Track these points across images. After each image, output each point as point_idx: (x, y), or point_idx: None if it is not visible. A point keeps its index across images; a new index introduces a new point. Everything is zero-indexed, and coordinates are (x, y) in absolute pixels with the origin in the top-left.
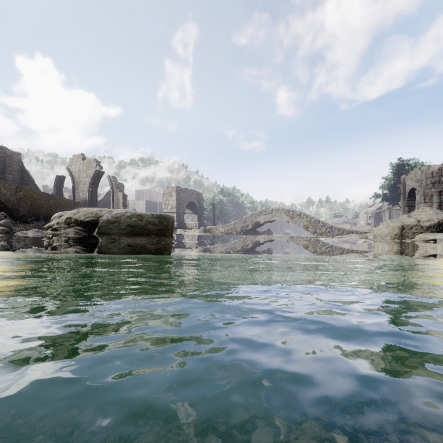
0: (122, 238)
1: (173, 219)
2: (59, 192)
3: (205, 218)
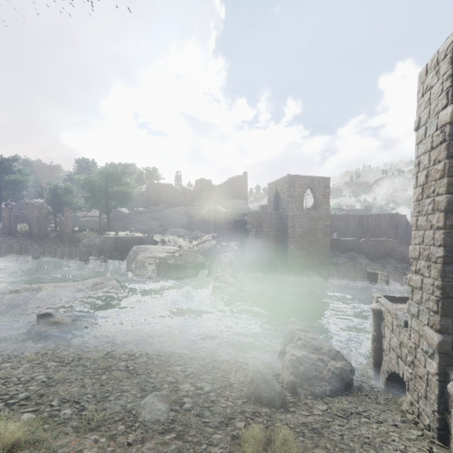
0: None
1: None
2: None
3: None
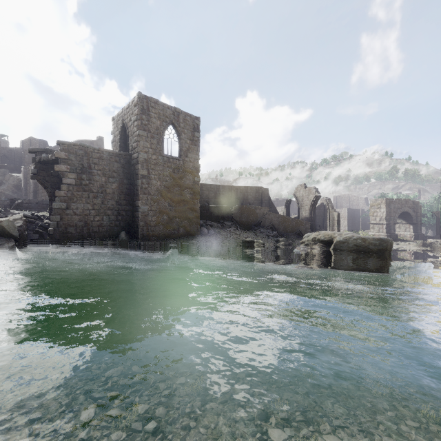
0: (349, 253)
1: (391, 242)
2: (288, 211)
3: (424, 224)
